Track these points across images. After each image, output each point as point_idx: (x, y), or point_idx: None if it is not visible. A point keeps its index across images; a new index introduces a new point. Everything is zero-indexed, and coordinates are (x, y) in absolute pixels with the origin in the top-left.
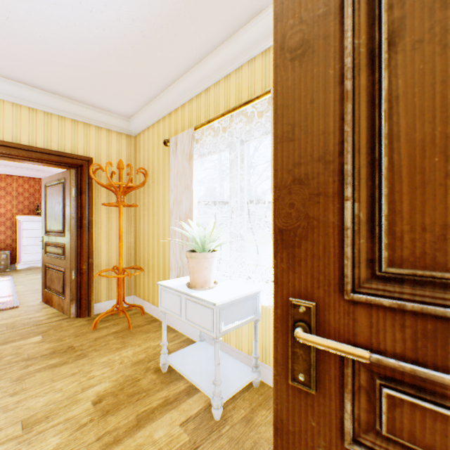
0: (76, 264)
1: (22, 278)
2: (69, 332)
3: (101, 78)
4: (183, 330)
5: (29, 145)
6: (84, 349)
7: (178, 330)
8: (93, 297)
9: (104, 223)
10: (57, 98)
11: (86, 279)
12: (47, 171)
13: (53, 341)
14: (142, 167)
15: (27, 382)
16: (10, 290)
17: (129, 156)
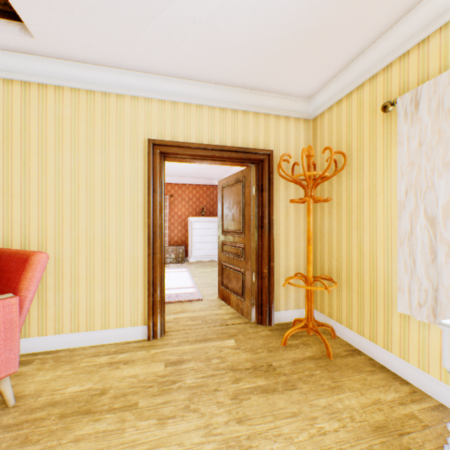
0: (257, 267)
1: (194, 270)
2: (258, 342)
3: (299, 46)
4: (424, 387)
5: (221, 145)
6: (286, 374)
7: (410, 381)
8: (273, 304)
9: (282, 223)
10: (243, 92)
11: (266, 284)
12: (207, 178)
13: (248, 350)
14: (338, 151)
15: (245, 405)
16: (191, 281)
17: (306, 144)
